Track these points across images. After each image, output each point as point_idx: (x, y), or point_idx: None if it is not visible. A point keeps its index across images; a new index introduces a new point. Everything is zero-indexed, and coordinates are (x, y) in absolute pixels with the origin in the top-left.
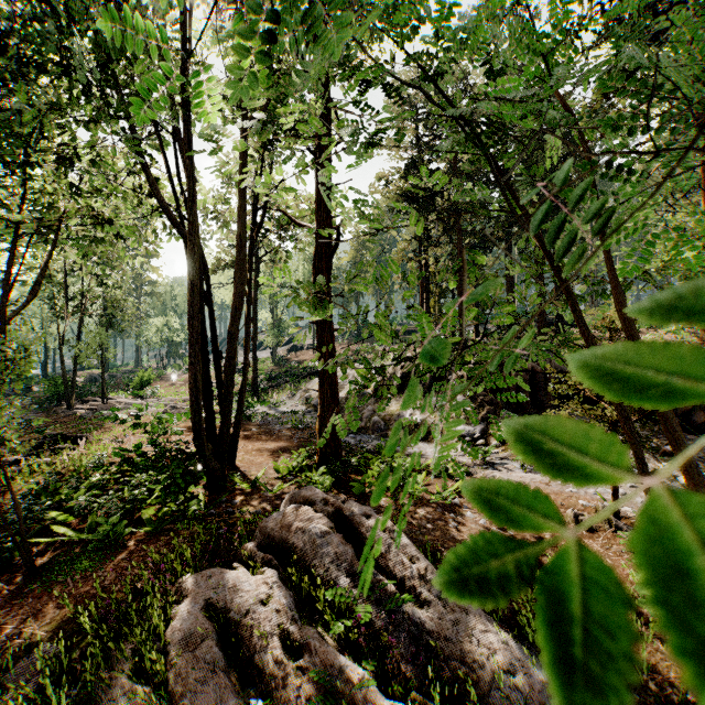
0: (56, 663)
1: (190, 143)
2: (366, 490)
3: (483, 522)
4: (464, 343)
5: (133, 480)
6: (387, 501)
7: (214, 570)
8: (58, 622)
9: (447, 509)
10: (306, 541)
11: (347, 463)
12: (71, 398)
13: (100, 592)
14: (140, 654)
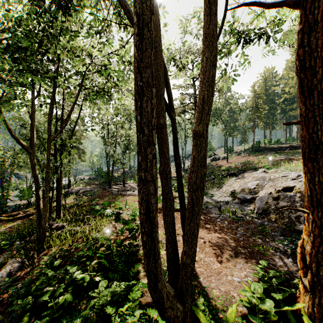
0: None
1: None
2: None
3: None
4: None
5: (92, 301)
6: None
7: None
8: None
9: None
10: None
11: None
12: (110, 182)
13: None
14: None
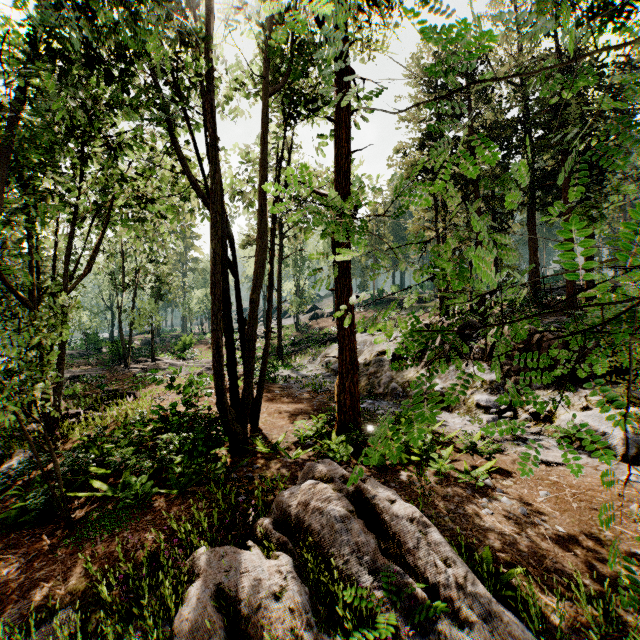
0: (71, 636)
1: (211, 113)
2: (386, 462)
3: (522, 511)
4: (484, 310)
5: (164, 439)
6: (409, 477)
7: (227, 548)
8: (82, 585)
9: (478, 491)
10: (324, 524)
11: (366, 430)
12: (127, 358)
13: (121, 556)
14: (148, 639)
